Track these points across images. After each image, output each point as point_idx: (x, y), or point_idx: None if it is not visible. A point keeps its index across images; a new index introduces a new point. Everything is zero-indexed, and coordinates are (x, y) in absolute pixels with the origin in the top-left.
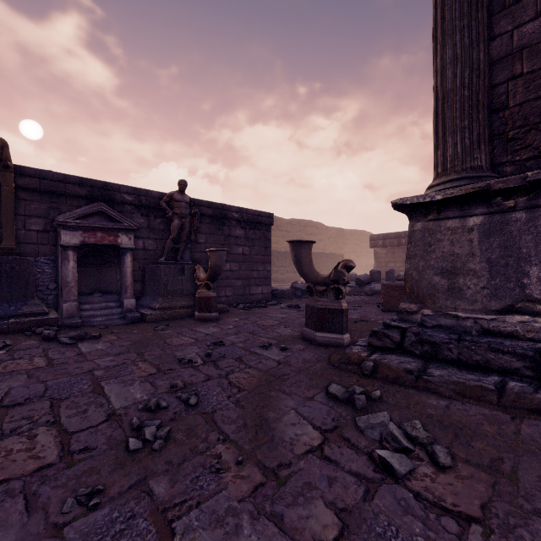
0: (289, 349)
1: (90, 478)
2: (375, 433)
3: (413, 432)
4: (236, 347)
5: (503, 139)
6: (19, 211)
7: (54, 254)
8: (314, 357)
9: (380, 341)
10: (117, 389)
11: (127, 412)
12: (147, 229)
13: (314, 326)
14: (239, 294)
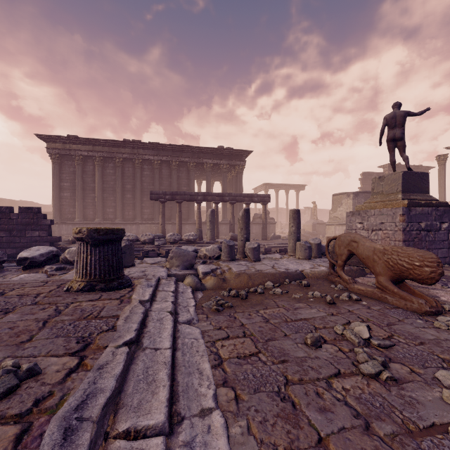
0: None
1: None
2: None
3: None
4: None
5: (62, 215)
6: None
7: None
8: None
9: None
10: None
11: None
12: None
13: None
14: None
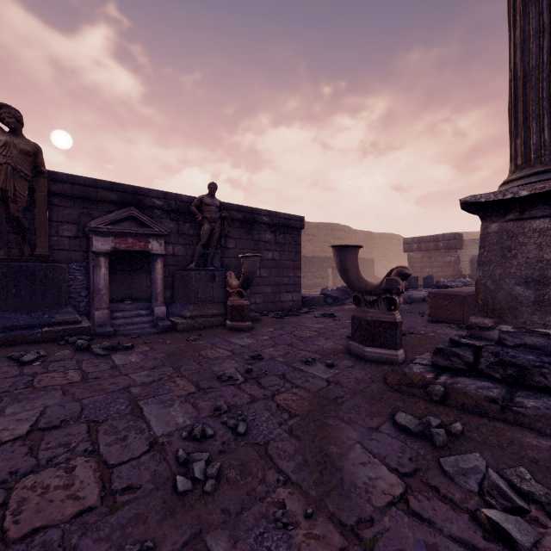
0: (336, 366)
1: (136, 530)
2: (470, 481)
3: (524, 485)
4: (276, 361)
5: None
6: (52, 217)
7: (86, 261)
8: (366, 376)
9: (448, 360)
10: (157, 411)
11: (170, 440)
12: (176, 234)
13: (362, 340)
14: (269, 301)
